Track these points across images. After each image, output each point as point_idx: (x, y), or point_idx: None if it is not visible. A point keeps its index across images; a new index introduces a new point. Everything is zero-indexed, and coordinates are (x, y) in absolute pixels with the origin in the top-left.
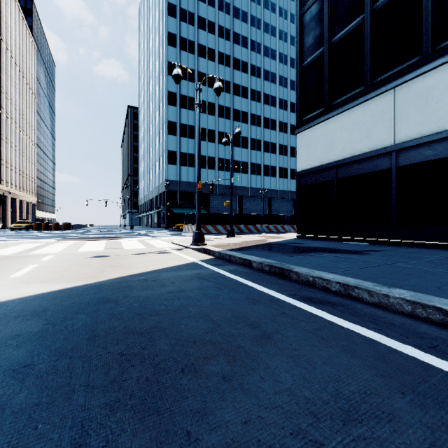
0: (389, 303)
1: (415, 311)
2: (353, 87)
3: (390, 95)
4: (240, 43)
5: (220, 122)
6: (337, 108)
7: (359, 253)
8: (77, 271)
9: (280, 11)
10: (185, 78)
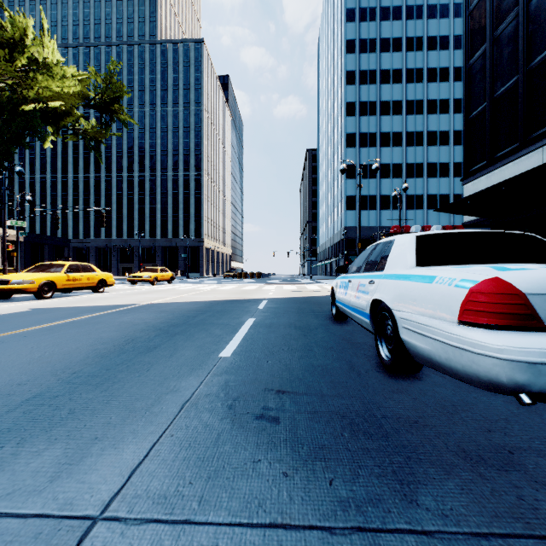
0: None
1: None
2: (511, 143)
3: (539, 153)
4: (437, 46)
5: (408, 153)
6: (496, 163)
7: None
8: (291, 294)
9: None
10: (365, 114)
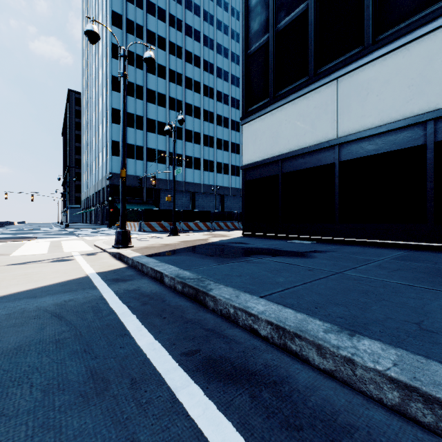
0: (355, 377)
1: (408, 406)
2: (297, 77)
3: (333, 86)
4: (192, 35)
5: (171, 115)
6: (282, 99)
7: (303, 255)
8: None
9: (232, 11)
10: (132, 64)
